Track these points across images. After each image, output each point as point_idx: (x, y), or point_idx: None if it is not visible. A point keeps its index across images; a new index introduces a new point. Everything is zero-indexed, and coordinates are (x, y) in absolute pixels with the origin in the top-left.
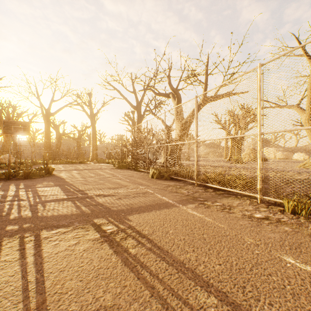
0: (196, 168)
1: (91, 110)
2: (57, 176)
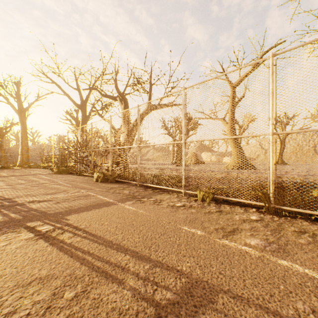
0: (138, 171)
1: (19, 103)
2: None
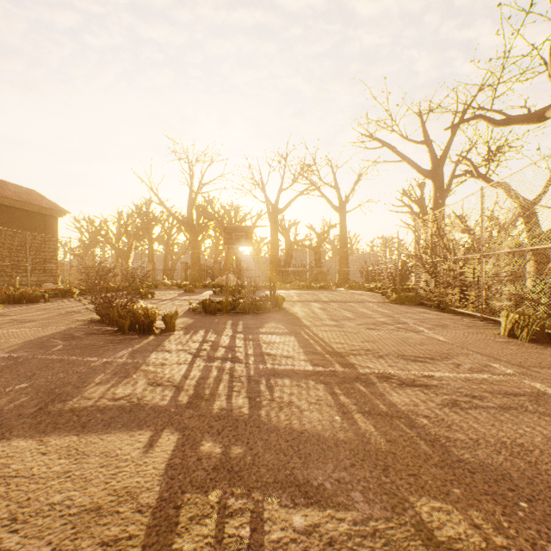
0: None
1: (337, 195)
2: (288, 312)
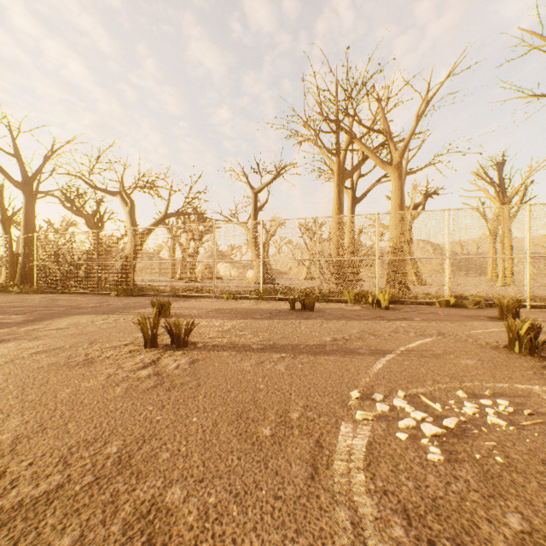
0: (171, 283)
1: None
2: None
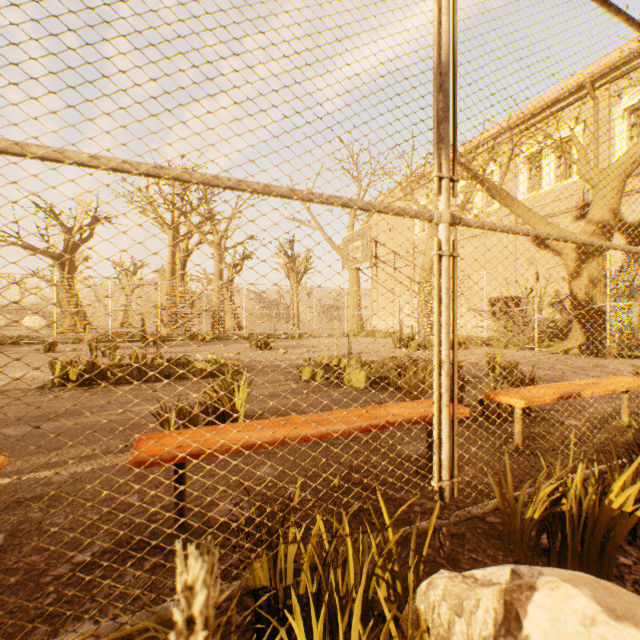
0: None
1: None
2: None
